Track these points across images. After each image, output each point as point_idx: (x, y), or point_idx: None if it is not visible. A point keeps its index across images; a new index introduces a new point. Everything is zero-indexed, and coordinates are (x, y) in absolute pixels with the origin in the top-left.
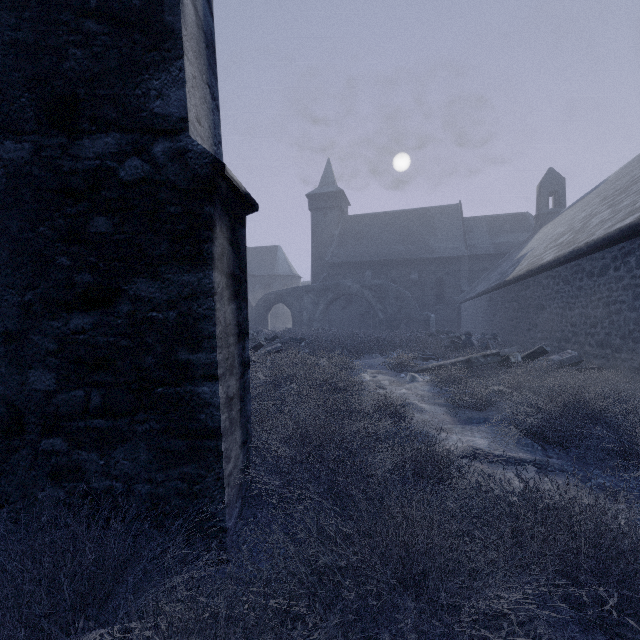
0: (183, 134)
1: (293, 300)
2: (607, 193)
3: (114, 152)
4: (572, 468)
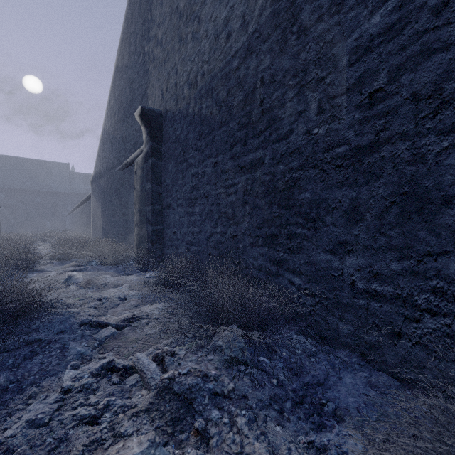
0: None
1: None
2: None
3: None
4: None
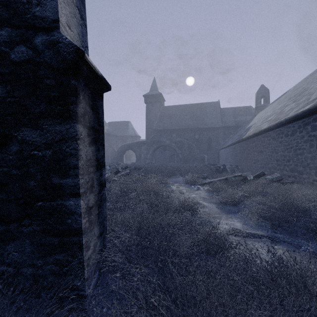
0: (55, 31)
1: (136, 148)
2: (291, 96)
3: (6, 41)
4: (289, 240)
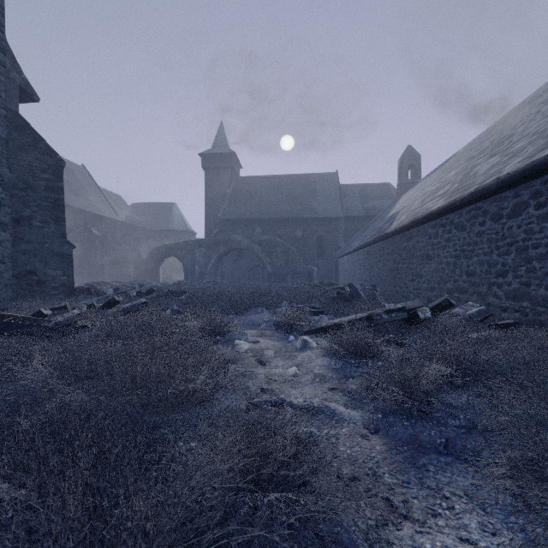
0: None
1: (185, 253)
2: (471, 155)
3: None
4: None
